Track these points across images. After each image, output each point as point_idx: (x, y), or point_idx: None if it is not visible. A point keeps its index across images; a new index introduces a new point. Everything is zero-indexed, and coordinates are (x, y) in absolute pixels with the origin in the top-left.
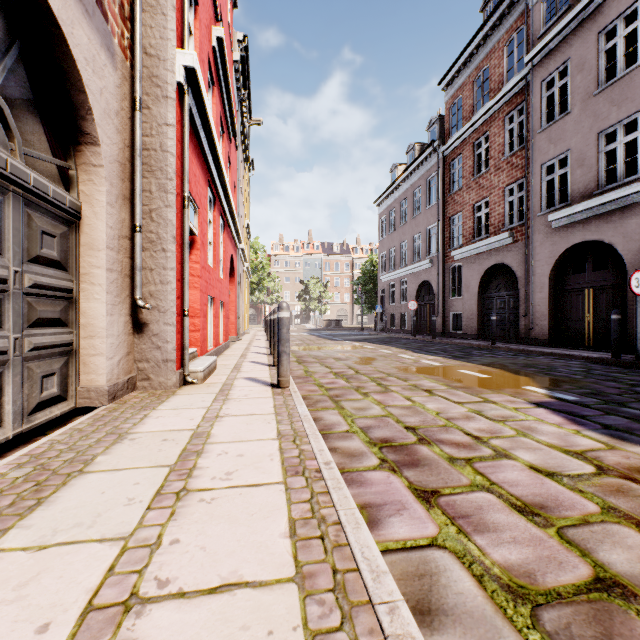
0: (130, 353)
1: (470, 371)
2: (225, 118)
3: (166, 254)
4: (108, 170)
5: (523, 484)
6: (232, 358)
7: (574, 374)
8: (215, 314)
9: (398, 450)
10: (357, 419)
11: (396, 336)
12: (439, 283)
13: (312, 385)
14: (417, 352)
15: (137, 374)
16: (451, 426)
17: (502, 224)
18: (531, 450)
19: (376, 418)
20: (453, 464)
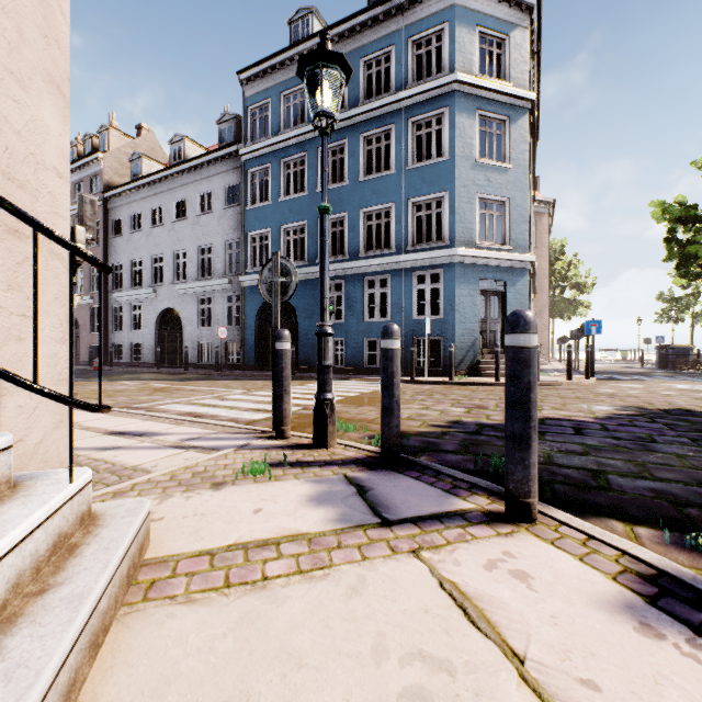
0: None
1: None
2: None
3: None
4: None
5: None
6: None
7: None
8: None
9: None
10: None
11: None
12: None
13: None
14: None
15: None
16: None
17: None
18: None
19: None
20: None
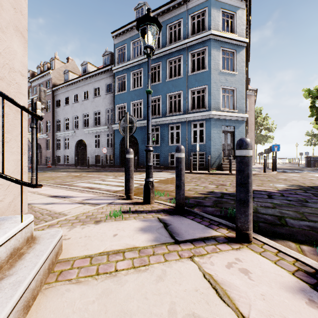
0: None
1: None
2: None
3: None
4: None
5: None
6: None
7: None
8: None
9: None
10: None
11: None
12: None
13: None
14: None
15: None
16: None
17: None
18: None
19: None
20: None
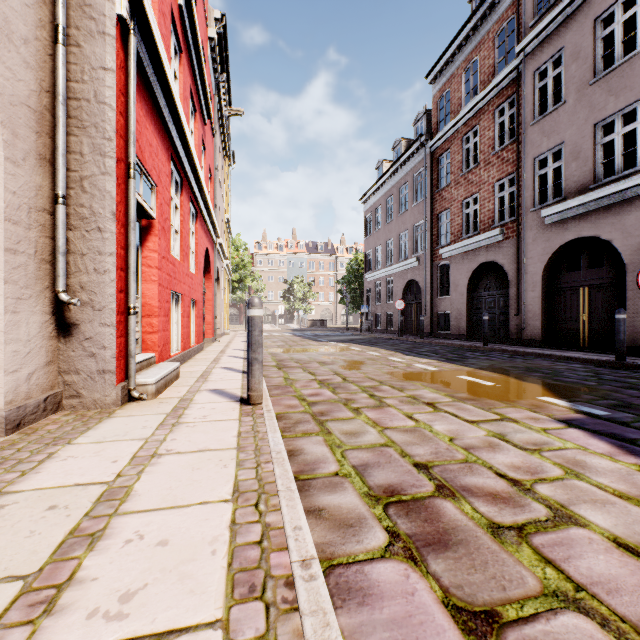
0: (52, 363)
1: (471, 377)
2: (197, 95)
3: (103, 235)
4: (8, 113)
5: (627, 587)
6: (202, 363)
7: (585, 380)
8: (183, 313)
9: (412, 511)
10: (349, 451)
11: (382, 336)
12: (426, 282)
13: (292, 398)
14: (407, 354)
15: (63, 390)
16: (474, 461)
17: (492, 221)
18: (600, 505)
19: (374, 449)
20: (500, 540)
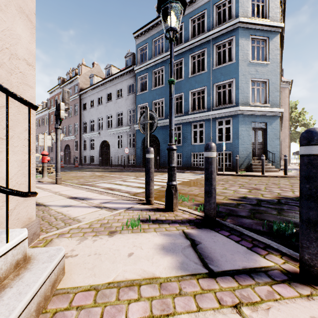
0: None
1: None
2: None
3: None
4: None
5: None
6: None
7: None
8: None
9: None
10: None
11: None
12: (48, 148)
13: None
14: None
15: None
16: None
17: None
18: None
19: None
20: None
